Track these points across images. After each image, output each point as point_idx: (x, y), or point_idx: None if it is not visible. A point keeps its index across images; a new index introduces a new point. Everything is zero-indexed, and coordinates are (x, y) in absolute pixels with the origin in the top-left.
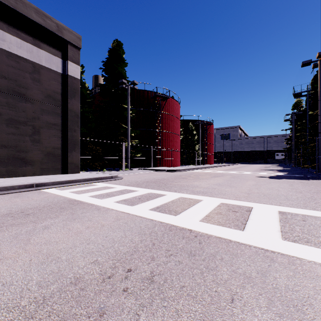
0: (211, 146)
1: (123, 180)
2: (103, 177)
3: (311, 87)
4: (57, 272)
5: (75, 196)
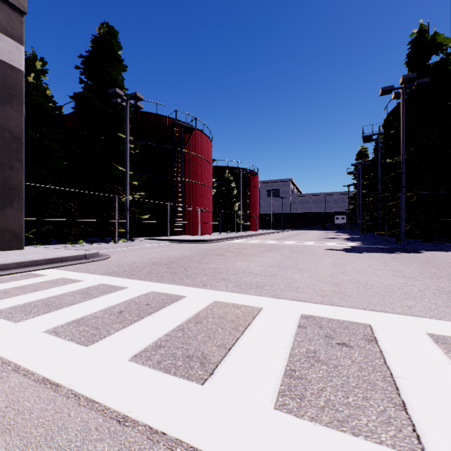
0: (256, 205)
1: (107, 261)
2: (66, 257)
3: (384, 129)
4: None
5: None
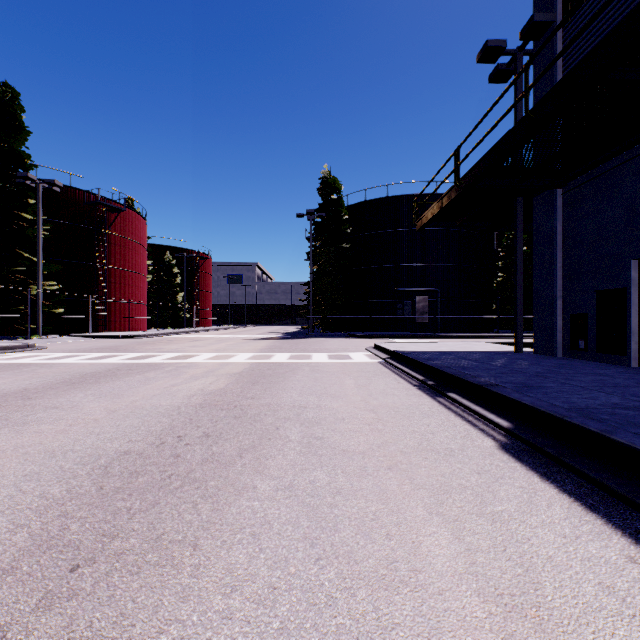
0: (208, 295)
1: (51, 349)
2: (15, 346)
3: None
4: (80, 372)
5: (12, 361)
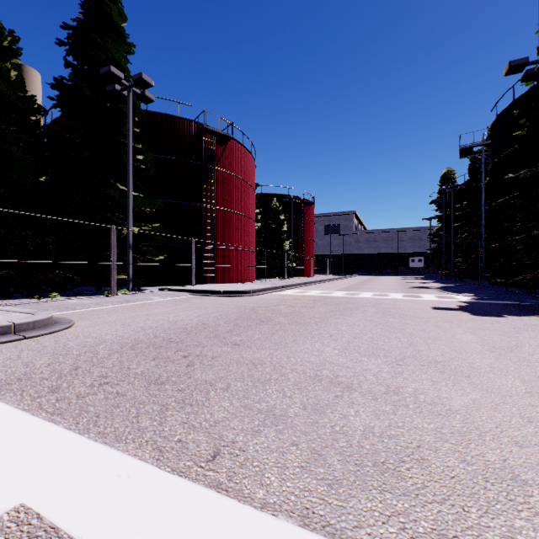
0: (312, 243)
1: (53, 338)
2: None
3: (492, 136)
4: None
5: None
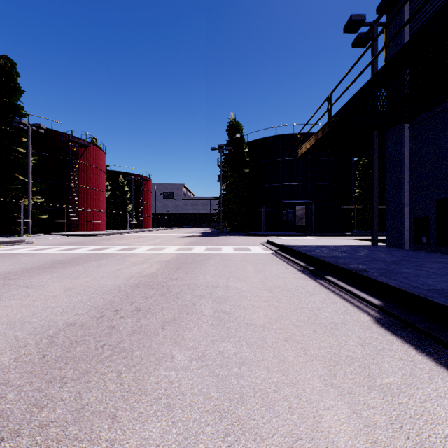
0: (149, 206)
1: (36, 243)
2: (10, 241)
3: None
4: (52, 260)
5: (6, 252)
